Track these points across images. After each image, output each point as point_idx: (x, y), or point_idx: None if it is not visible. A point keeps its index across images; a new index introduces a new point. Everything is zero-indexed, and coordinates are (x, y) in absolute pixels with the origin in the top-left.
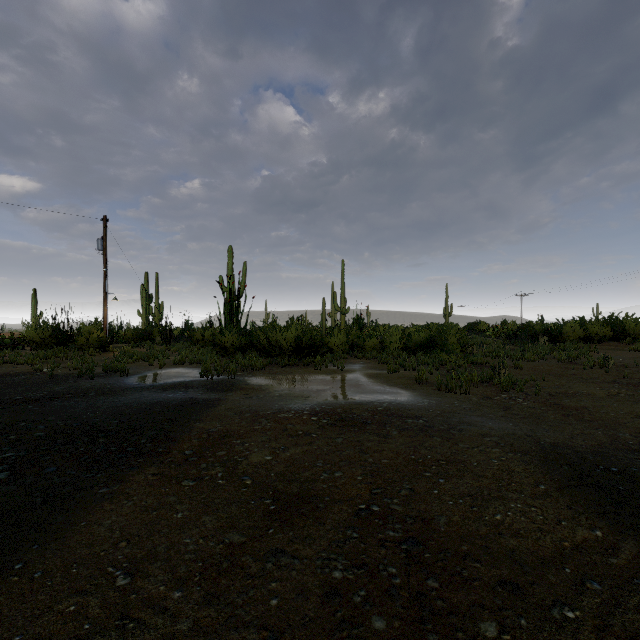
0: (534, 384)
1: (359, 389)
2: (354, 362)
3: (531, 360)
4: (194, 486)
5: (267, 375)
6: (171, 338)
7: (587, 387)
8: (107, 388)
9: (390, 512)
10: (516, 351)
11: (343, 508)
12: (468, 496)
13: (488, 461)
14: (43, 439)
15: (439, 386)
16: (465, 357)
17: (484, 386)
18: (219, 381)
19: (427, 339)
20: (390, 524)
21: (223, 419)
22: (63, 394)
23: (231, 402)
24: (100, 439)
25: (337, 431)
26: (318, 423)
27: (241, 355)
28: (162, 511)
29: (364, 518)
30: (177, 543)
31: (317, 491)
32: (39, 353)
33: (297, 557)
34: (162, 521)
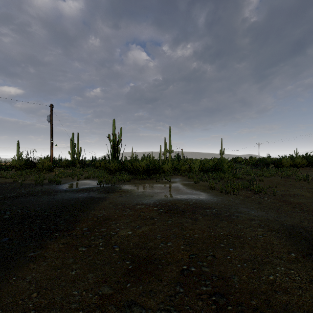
0: (271, 189)
1: (179, 192)
2: (176, 177)
3: (267, 176)
4: (85, 251)
5: (131, 184)
6: (84, 165)
7: (300, 191)
8: (48, 191)
9: (202, 272)
10: (259, 172)
11: (173, 268)
12: (249, 261)
13: (257, 236)
14: (7, 220)
15: (221, 190)
16: (233, 175)
17: (245, 190)
18: (106, 187)
19: (213, 166)
20: (203, 281)
21: (106, 209)
22: (25, 194)
23: (111, 199)
24: (37, 220)
25: (168, 216)
26: (158, 211)
27: (119, 174)
28: (63, 269)
29: (186, 276)
30: (68, 294)
31: (157, 255)
32: (18, 172)
33: (144, 307)
34: (62, 277)
